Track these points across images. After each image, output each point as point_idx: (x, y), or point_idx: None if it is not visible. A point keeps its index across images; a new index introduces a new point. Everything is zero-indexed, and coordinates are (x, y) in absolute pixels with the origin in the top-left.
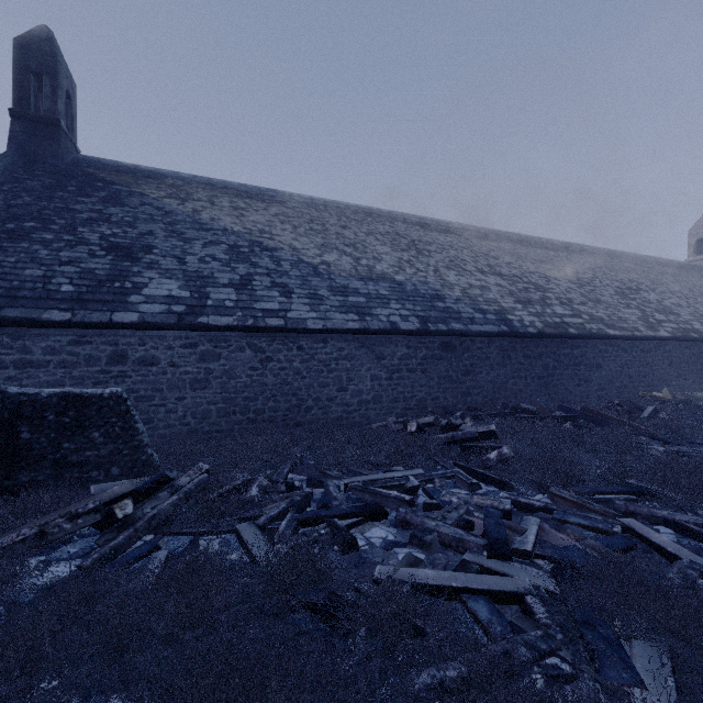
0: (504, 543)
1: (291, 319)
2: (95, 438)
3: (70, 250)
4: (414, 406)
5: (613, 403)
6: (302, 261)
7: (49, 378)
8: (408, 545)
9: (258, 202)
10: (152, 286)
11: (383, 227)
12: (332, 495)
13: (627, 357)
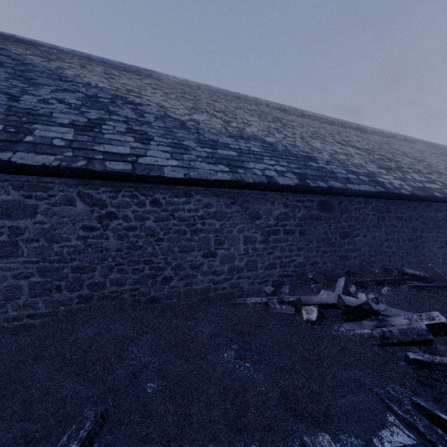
0: None
1: (143, 164)
2: None
3: None
4: (292, 273)
5: None
6: (169, 116)
7: None
8: None
9: (134, 75)
10: None
11: (250, 106)
12: None
13: None
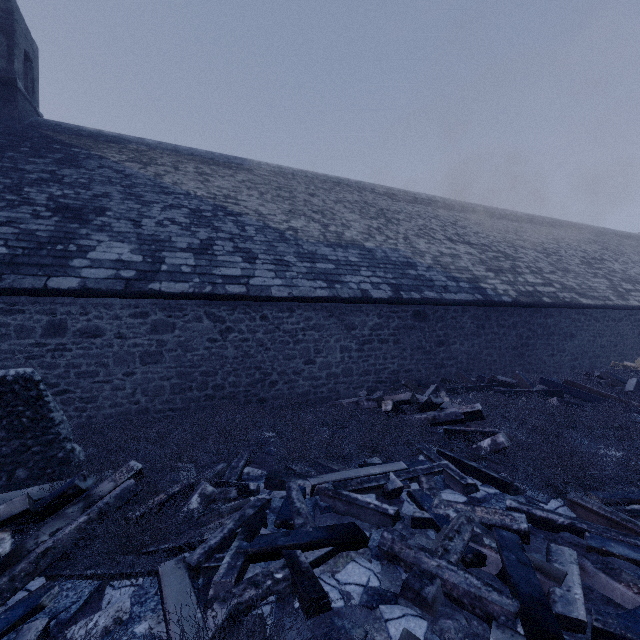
0: (545, 607)
1: (254, 286)
2: None
3: (11, 211)
4: (386, 379)
5: (591, 375)
6: (268, 227)
7: None
8: (399, 598)
9: (225, 169)
10: (100, 249)
11: (352, 196)
12: (294, 507)
13: (599, 326)
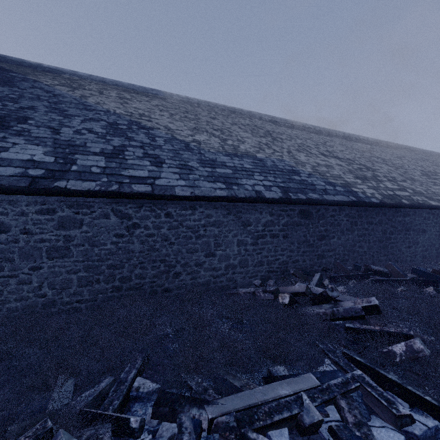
0: None
1: (159, 185)
2: None
3: None
4: (277, 269)
5: None
6: (175, 139)
7: None
8: None
9: (143, 96)
10: (13, 150)
11: (244, 121)
12: None
13: None
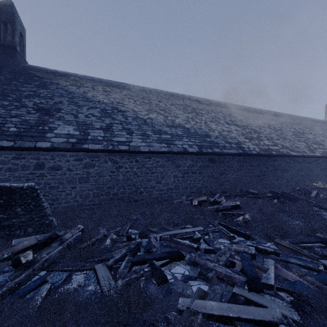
0: (257, 279)
1: (132, 146)
2: (18, 212)
3: (17, 110)
4: (195, 191)
5: (295, 189)
6: (138, 117)
7: (2, 177)
8: (197, 278)
9: (117, 89)
10: (59, 128)
11: (179, 102)
12: (152, 244)
13: (300, 166)
